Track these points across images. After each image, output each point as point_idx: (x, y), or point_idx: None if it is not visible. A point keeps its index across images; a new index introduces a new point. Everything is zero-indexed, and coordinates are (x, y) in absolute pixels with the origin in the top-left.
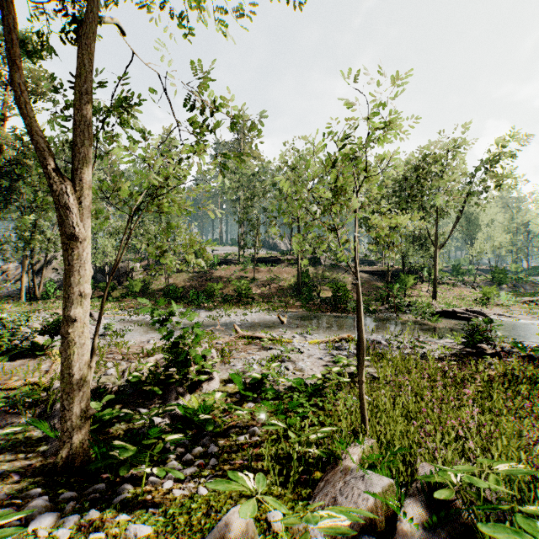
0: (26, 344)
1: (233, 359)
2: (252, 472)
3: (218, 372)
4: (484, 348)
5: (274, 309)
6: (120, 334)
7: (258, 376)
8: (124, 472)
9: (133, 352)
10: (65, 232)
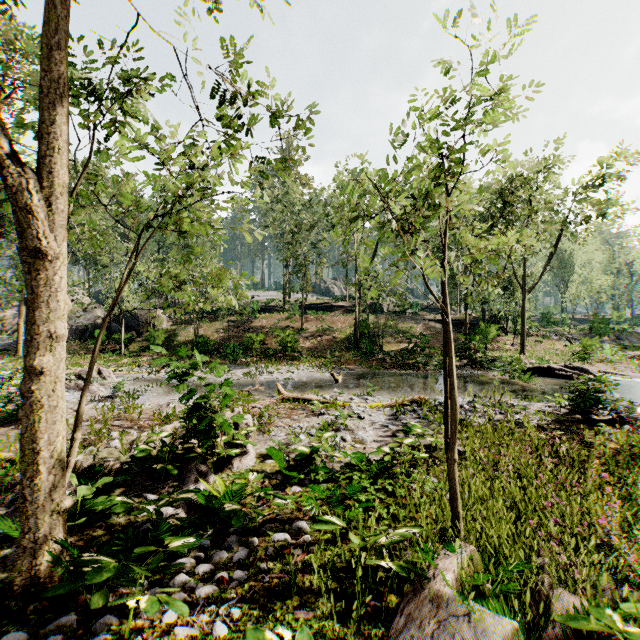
0: (13, 407)
1: (274, 427)
2: (295, 595)
3: (254, 445)
4: (595, 413)
5: (326, 365)
6: (134, 396)
7: (305, 449)
8: (98, 603)
9: (147, 418)
10: (27, 247)
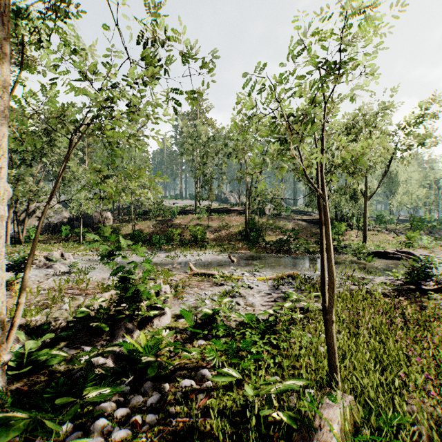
0: None
1: (186, 294)
2: (197, 440)
3: (170, 307)
4: (423, 284)
5: (225, 250)
6: (85, 272)
7: (209, 311)
8: None
9: (93, 288)
10: None
